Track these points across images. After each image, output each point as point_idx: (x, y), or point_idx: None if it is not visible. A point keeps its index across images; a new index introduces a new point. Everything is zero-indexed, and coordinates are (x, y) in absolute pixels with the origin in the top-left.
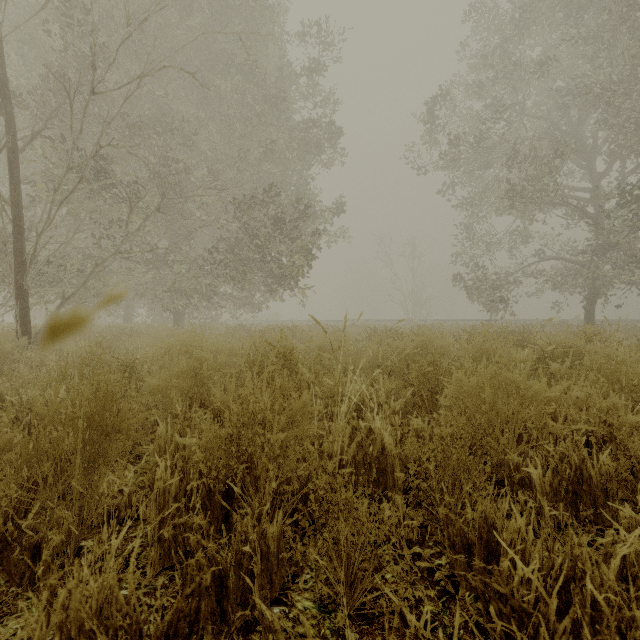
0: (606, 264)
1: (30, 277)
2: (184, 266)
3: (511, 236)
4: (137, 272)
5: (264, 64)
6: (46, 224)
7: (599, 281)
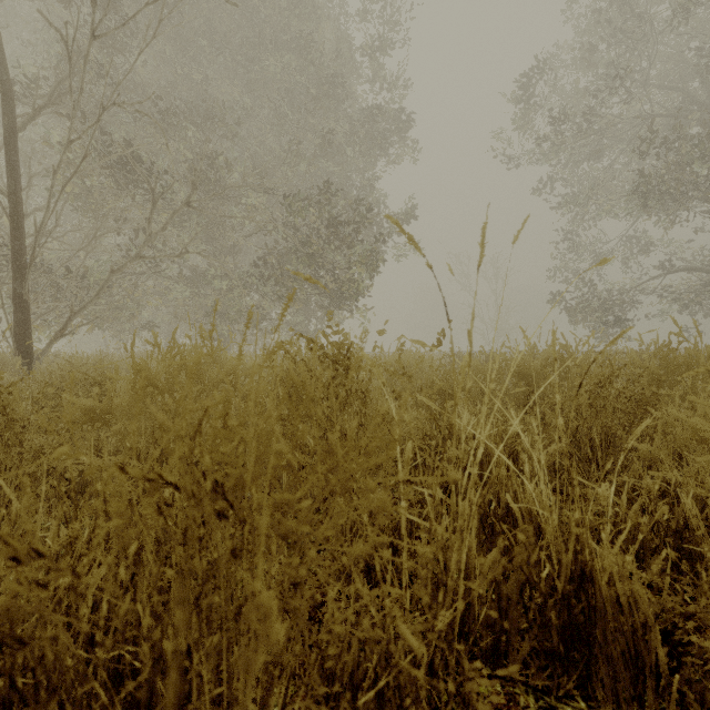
0: None
1: (41, 290)
2: (227, 283)
3: (624, 246)
4: (175, 291)
5: (320, 39)
6: (45, 216)
7: None
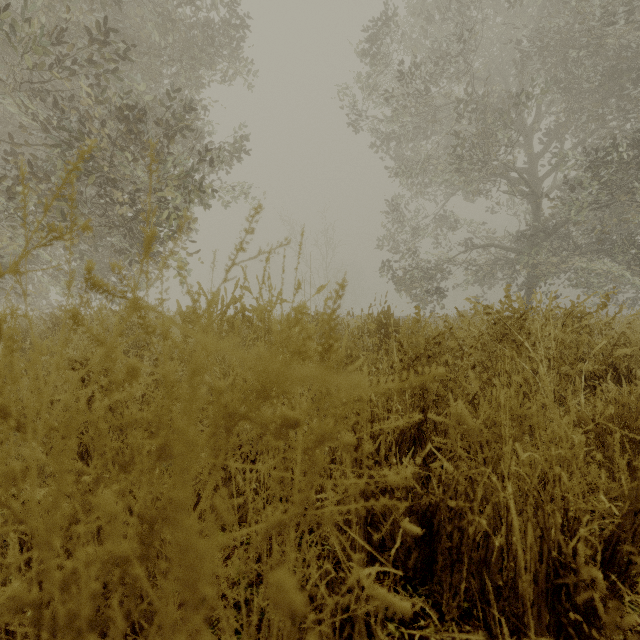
0: (542, 252)
1: None
2: None
3: (436, 223)
4: None
5: None
6: None
7: (539, 269)
